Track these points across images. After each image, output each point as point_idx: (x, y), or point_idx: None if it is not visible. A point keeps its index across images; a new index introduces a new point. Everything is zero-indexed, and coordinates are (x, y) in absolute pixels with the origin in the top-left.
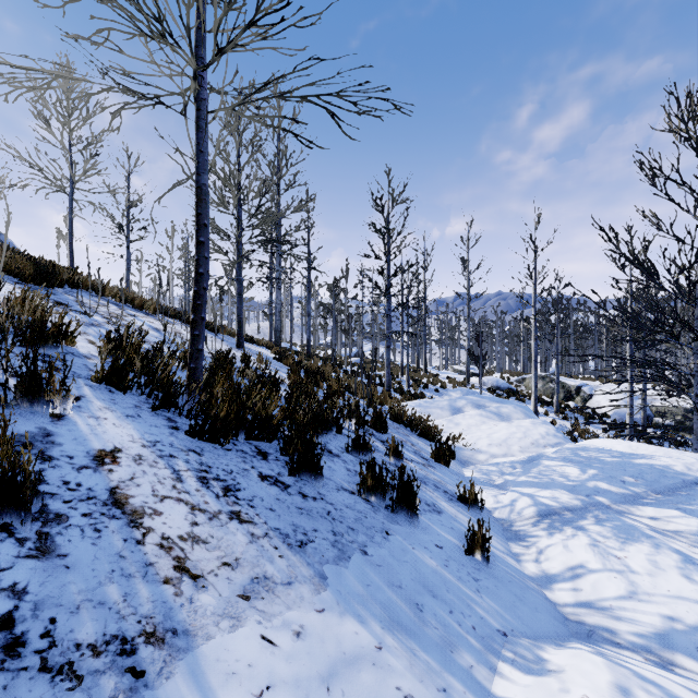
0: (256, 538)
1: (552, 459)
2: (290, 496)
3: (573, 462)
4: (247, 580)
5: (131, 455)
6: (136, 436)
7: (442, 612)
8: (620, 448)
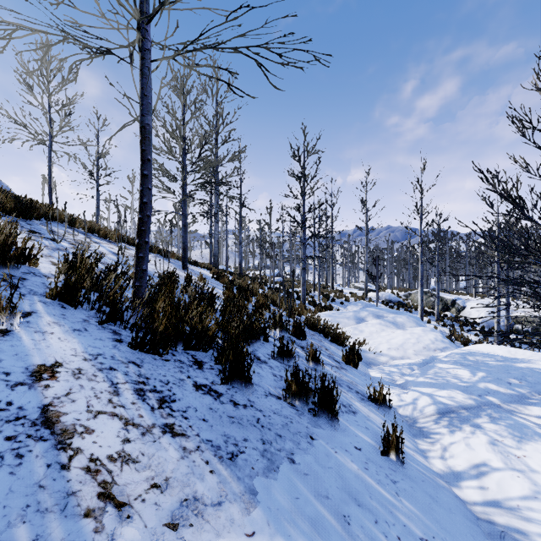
0: (188, 452)
1: (445, 362)
2: (222, 405)
3: (463, 366)
4: (175, 504)
5: (71, 369)
6: (79, 350)
7: (368, 523)
8: (500, 353)
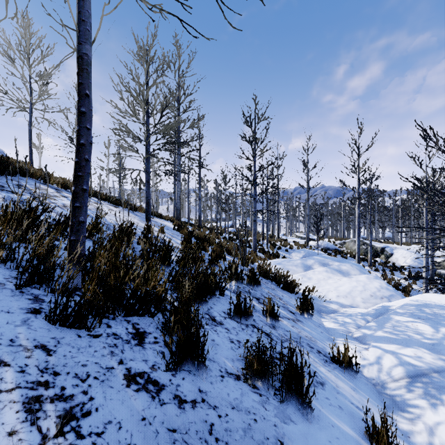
0: None
1: (401, 315)
2: (162, 408)
3: (422, 319)
4: None
5: None
6: None
7: None
8: None
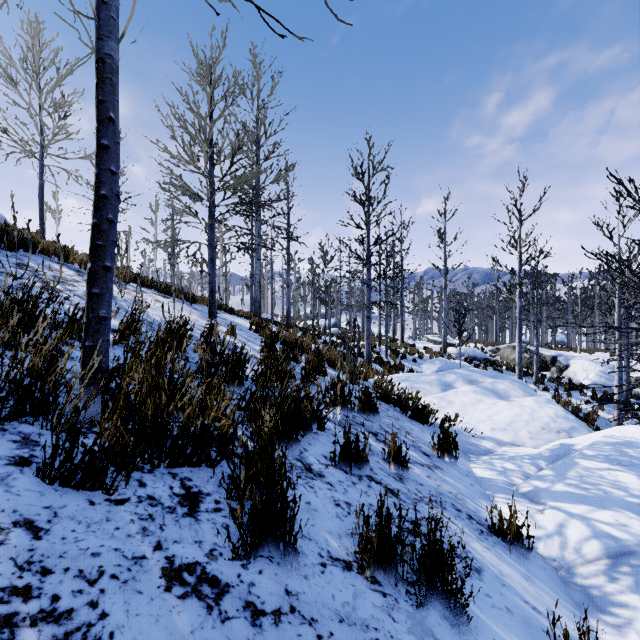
0: None
1: (590, 458)
2: (224, 627)
3: (623, 465)
4: None
5: None
6: None
7: None
8: None
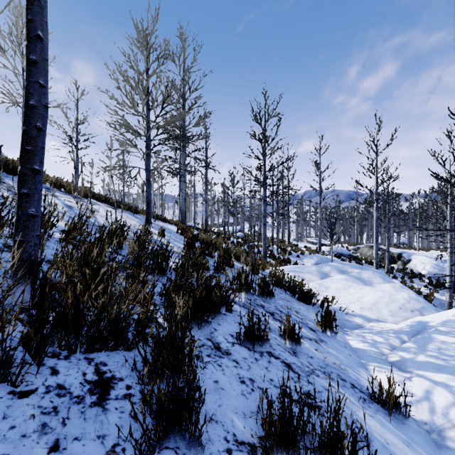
0: None
1: (445, 334)
2: None
3: None
4: None
5: None
6: None
7: None
8: None
